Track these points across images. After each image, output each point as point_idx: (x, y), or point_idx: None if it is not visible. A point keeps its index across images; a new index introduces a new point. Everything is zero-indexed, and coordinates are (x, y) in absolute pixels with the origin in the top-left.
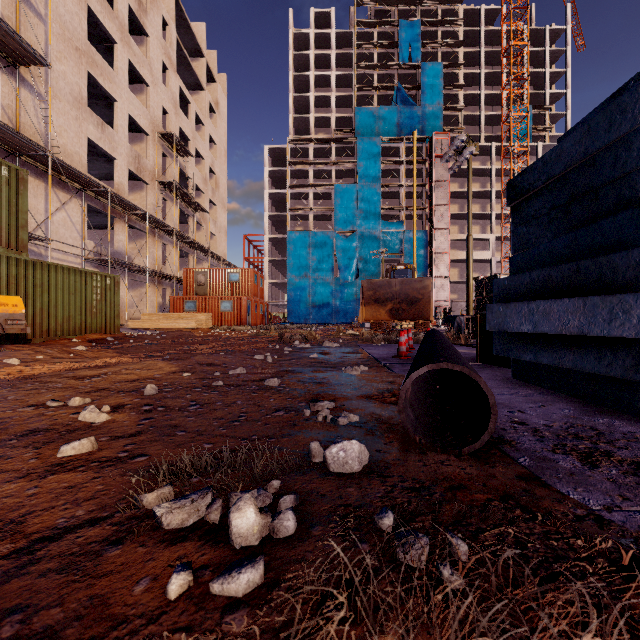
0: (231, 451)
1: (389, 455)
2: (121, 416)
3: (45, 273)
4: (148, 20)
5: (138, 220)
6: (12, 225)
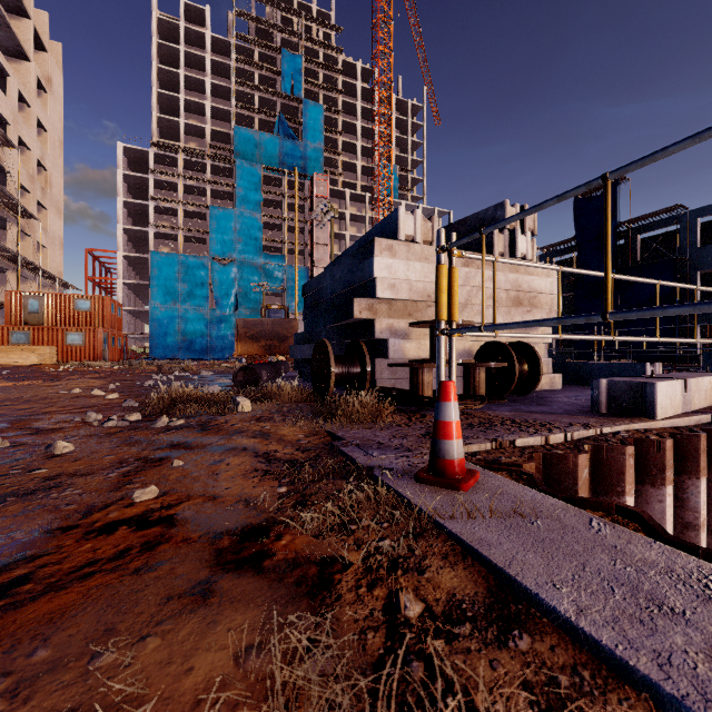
0: None
1: None
2: (111, 393)
3: None
4: None
5: None
6: None
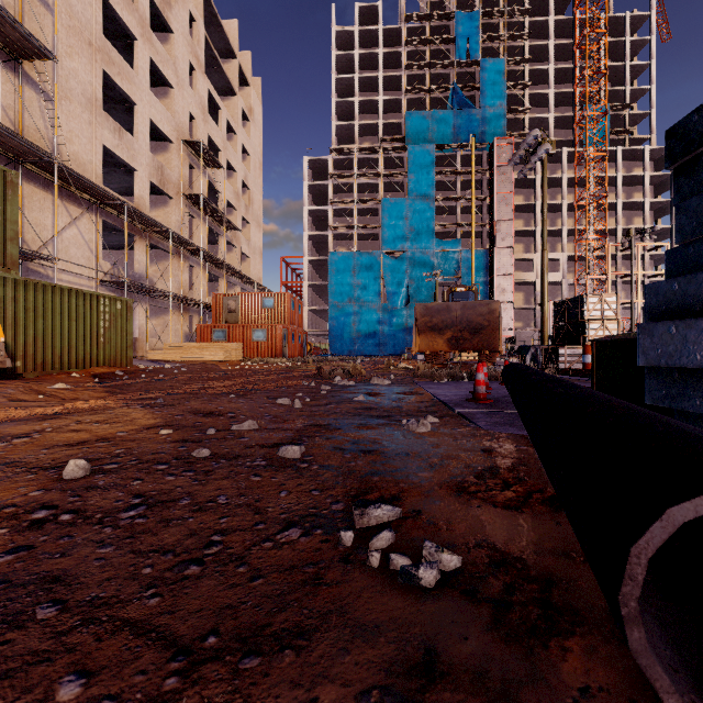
0: None
1: None
2: None
3: (40, 295)
4: (172, 14)
5: (161, 239)
6: None
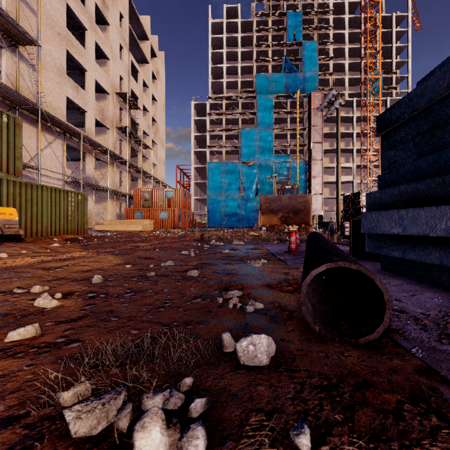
0: (153, 338)
1: (293, 345)
2: (69, 302)
3: (34, 191)
4: (109, 14)
5: (102, 154)
6: (10, 157)
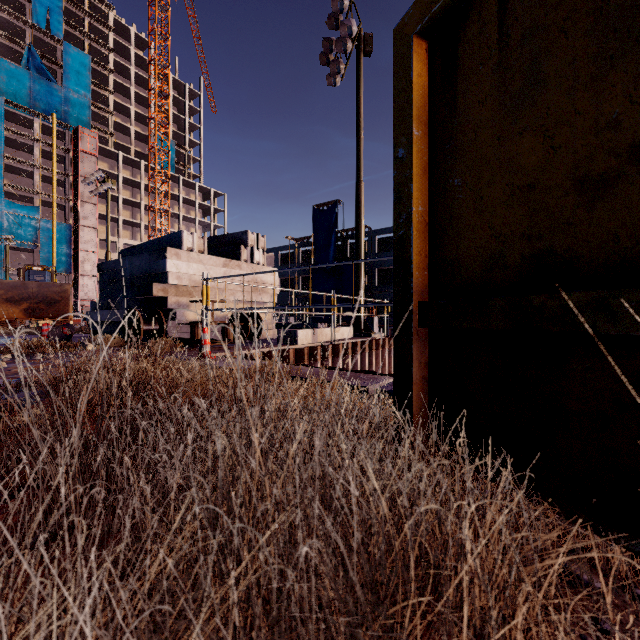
0: None
1: None
2: None
3: None
4: None
5: None
6: None
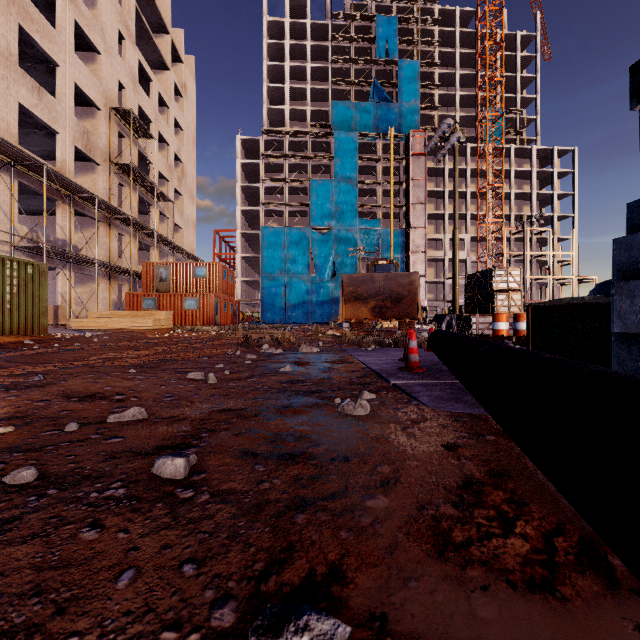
0: None
1: None
2: None
3: None
4: None
5: (87, 205)
6: None
